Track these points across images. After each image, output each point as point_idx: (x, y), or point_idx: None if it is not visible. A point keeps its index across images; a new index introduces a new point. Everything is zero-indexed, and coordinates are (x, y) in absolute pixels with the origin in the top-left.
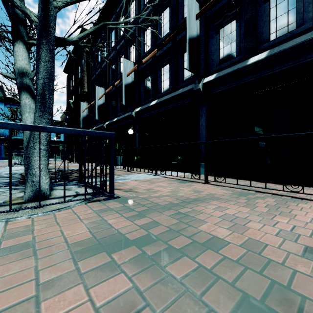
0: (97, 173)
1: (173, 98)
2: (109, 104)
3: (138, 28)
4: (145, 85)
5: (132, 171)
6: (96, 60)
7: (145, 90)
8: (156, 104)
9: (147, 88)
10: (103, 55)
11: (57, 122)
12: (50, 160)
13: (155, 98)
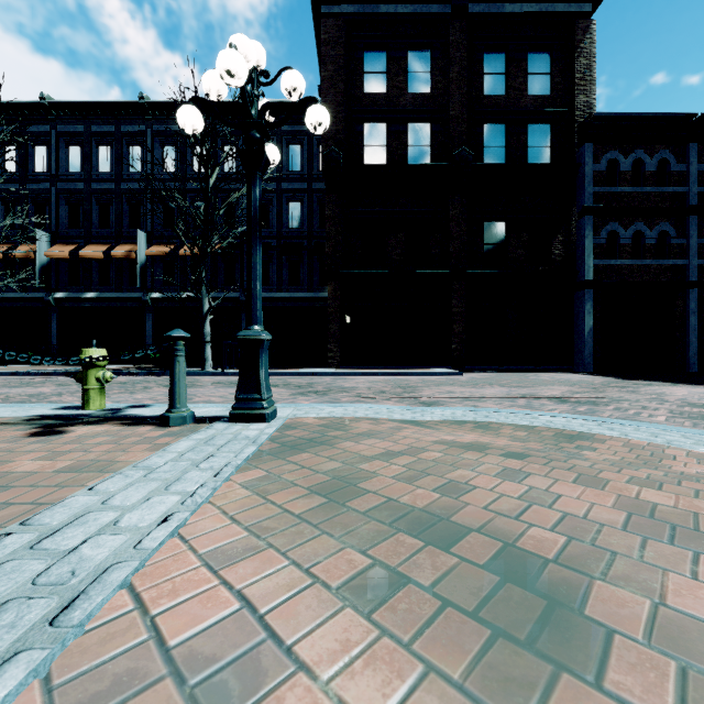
0: None
1: (23, 298)
2: None
3: None
4: None
5: None
6: None
7: None
8: None
9: None
10: None
11: None
12: None
13: None
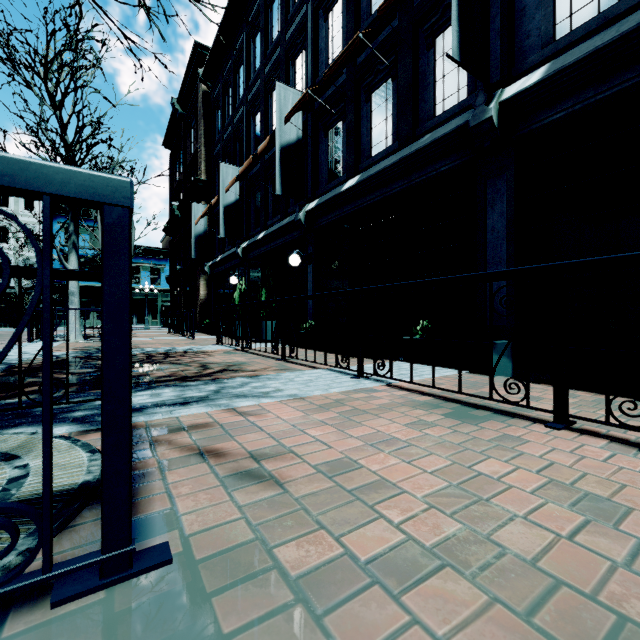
0: (199, 366)
1: (406, 161)
2: (249, 203)
3: (312, 8)
4: (328, 145)
5: (294, 359)
6: (224, 109)
7: (331, 157)
8: (358, 187)
9: (334, 151)
10: (237, 94)
11: (154, 250)
12: (141, 327)
13: (355, 172)
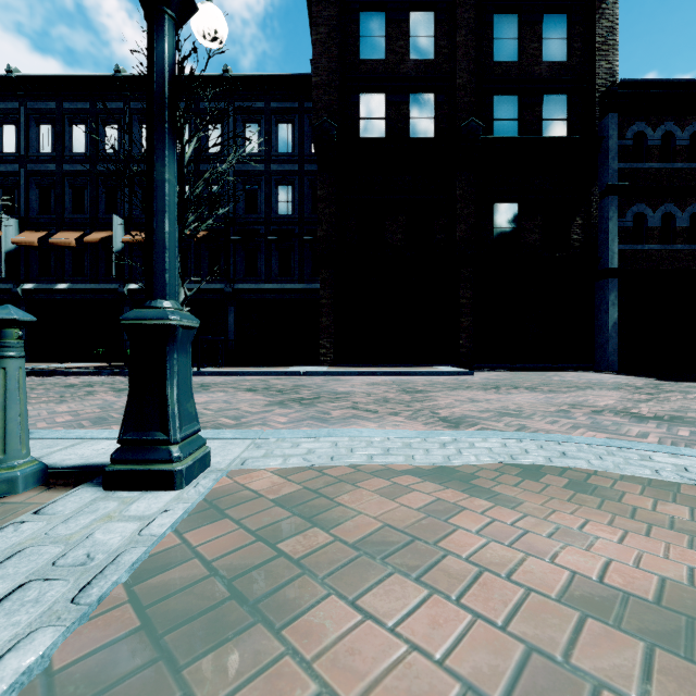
0: None
1: None
2: None
3: None
4: None
5: None
6: None
7: None
8: None
9: None
10: None
11: None
12: None
13: None
